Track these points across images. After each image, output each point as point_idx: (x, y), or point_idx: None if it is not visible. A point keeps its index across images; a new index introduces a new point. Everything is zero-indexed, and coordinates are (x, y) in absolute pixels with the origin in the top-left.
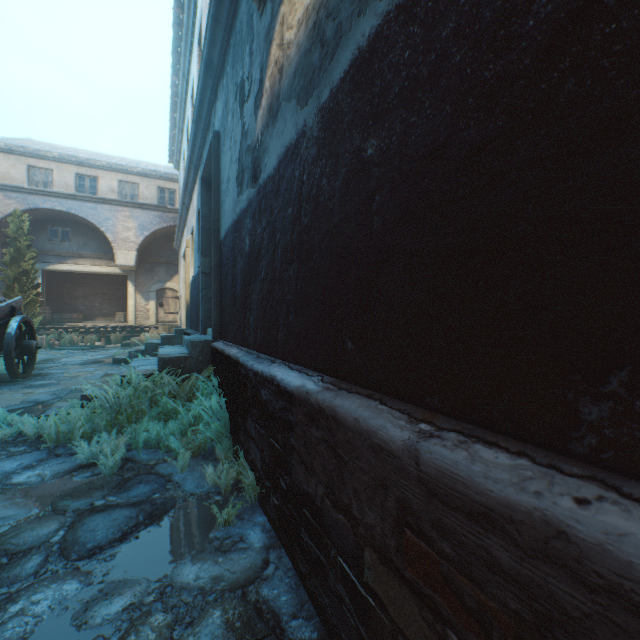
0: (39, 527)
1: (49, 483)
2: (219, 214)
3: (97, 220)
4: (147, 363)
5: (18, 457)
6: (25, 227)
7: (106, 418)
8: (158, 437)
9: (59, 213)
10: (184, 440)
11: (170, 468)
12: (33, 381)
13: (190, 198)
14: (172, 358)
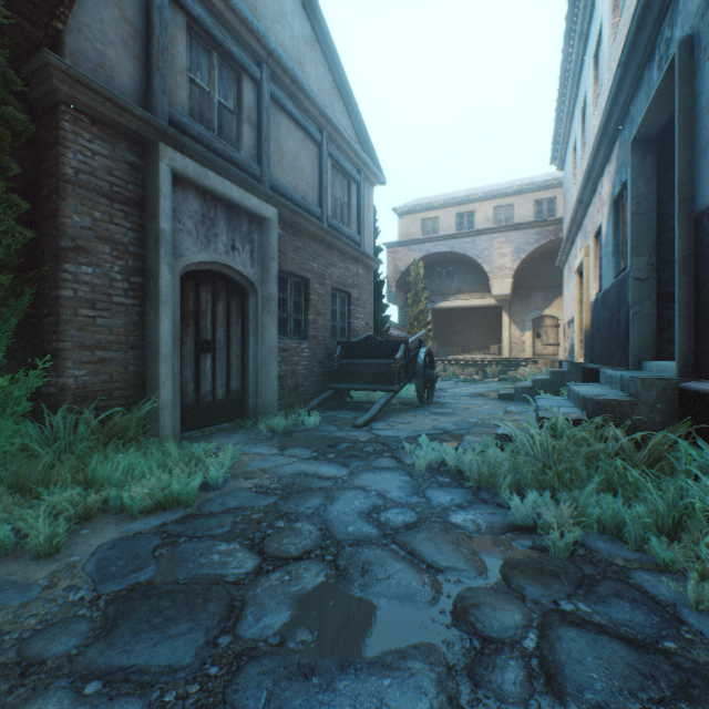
0: (498, 607)
1: (486, 538)
2: (690, 171)
3: (474, 253)
4: (557, 403)
5: (447, 490)
6: (420, 273)
7: (530, 469)
8: (614, 519)
9: (443, 255)
10: (673, 543)
11: (662, 589)
12: (434, 408)
13: (591, 190)
14: (608, 401)
